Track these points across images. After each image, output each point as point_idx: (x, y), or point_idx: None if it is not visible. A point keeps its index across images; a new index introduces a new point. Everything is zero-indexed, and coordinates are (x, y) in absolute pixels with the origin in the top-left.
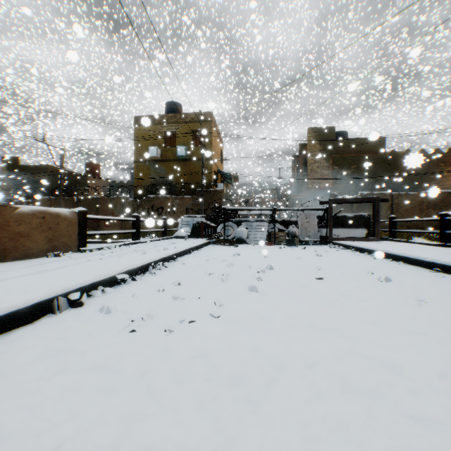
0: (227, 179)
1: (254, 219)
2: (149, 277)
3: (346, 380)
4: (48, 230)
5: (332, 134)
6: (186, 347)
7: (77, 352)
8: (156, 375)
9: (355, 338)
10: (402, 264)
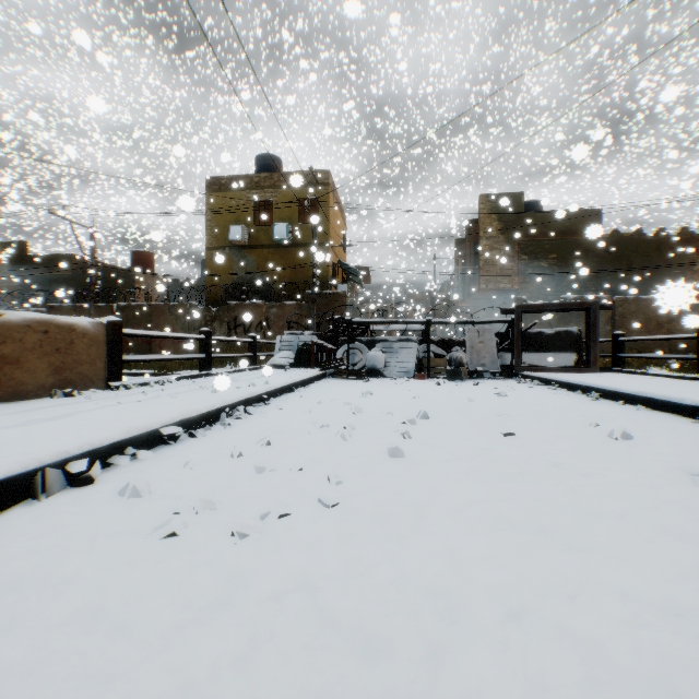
0: (352, 276)
1: (395, 338)
2: (219, 431)
3: (594, 650)
4: (55, 352)
5: (518, 204)
6: (268, 571)
7: (55, 582)
8: (200, 638)
9: (592, 550)
10: (641, 410)
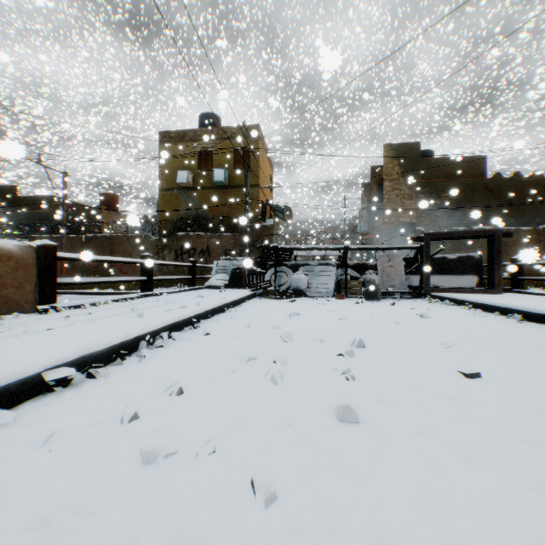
0: (278, 213)
1: (316, 262)
2: (130, 367)
3: None
4: None
5: (415, 152)
6: None
7: None
8: None
9: None
10: None
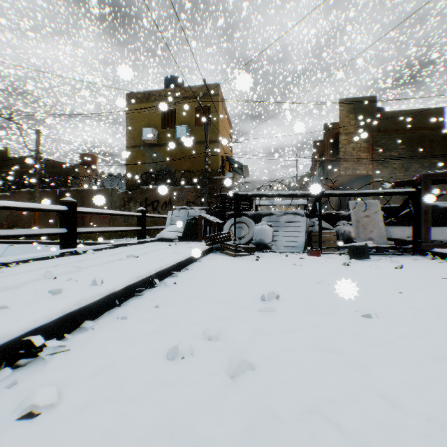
0: (237, 168)
1: (281, 212)
2: None
3: None
4: None
5: (371, 106)
6: None
7: None
8: None
9: None
10: None
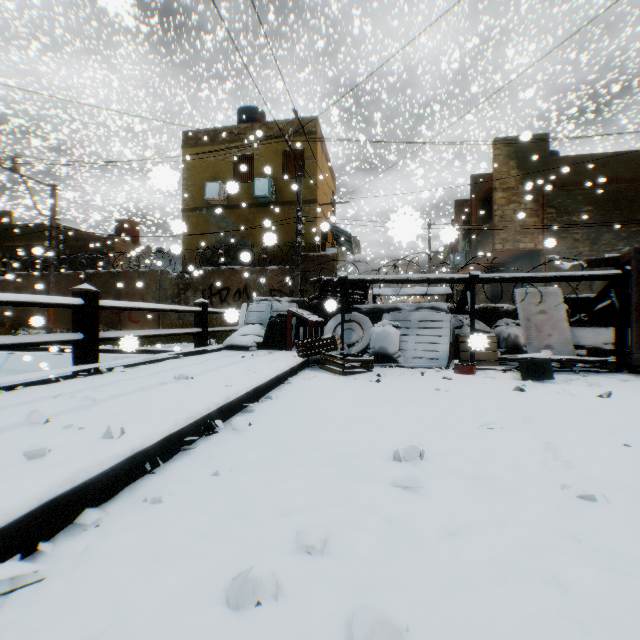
0: (343, 241)
1: (411, 306)
2: None
3: None
4: None
5: (542, 148)
6: None
7: None
8: None
9: None
10: None
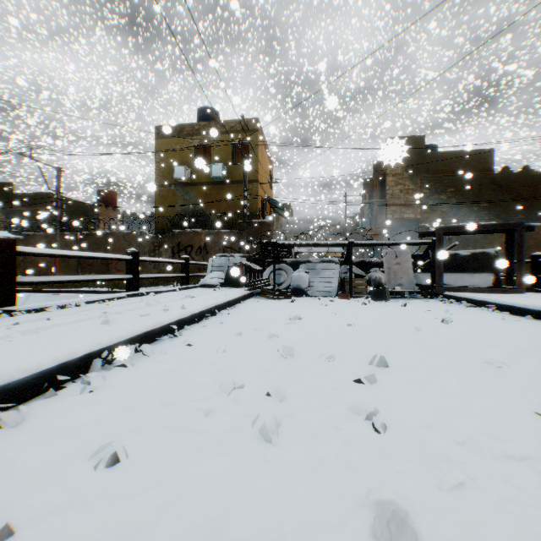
0: (278, 209)
1: (317, 259)
2: (64, 401)
3: None
4: None
5: (420, 146)
6: None
7: None
8: None
9: None
10: None
